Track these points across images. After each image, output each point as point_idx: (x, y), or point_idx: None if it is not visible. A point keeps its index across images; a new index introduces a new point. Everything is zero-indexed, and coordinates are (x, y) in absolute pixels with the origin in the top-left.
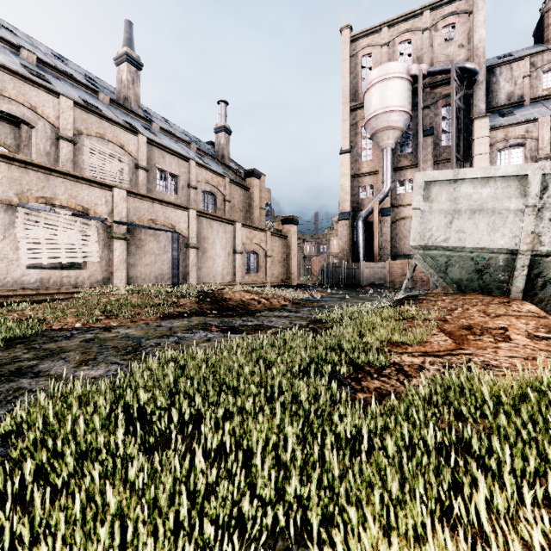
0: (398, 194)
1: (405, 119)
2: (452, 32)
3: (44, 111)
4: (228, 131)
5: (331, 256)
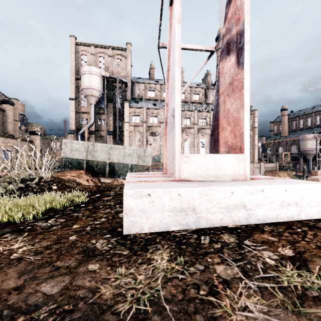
0: (99, 125)
1: (99, 93)
2: (120, 62)
3: None
4: None
5: None
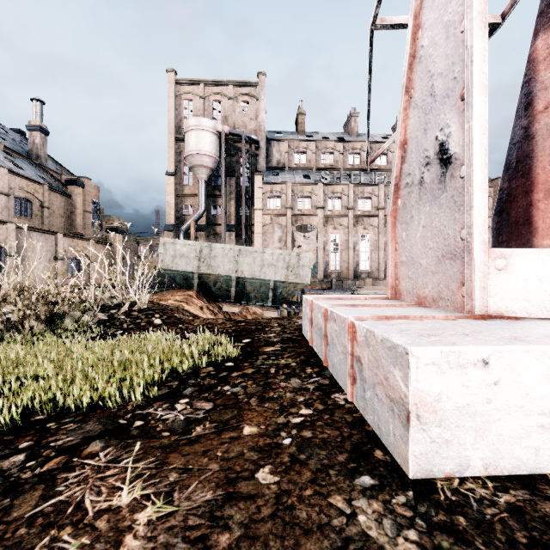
0: (212, 215)
1: (214, 162)
2: (247, 107)
3: None
4: (45, 131)
5: None
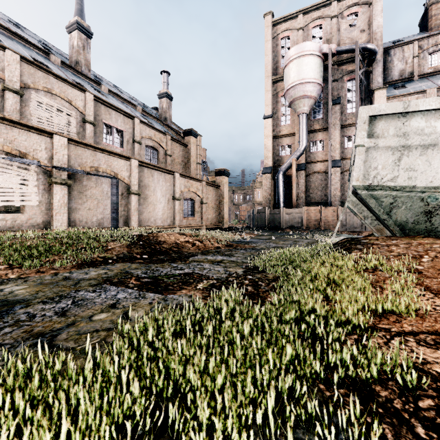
0: (311, 152)
1: (317, 89)
2: (355, 19)
3: None
4: (170, 97)
5: (255, 203)
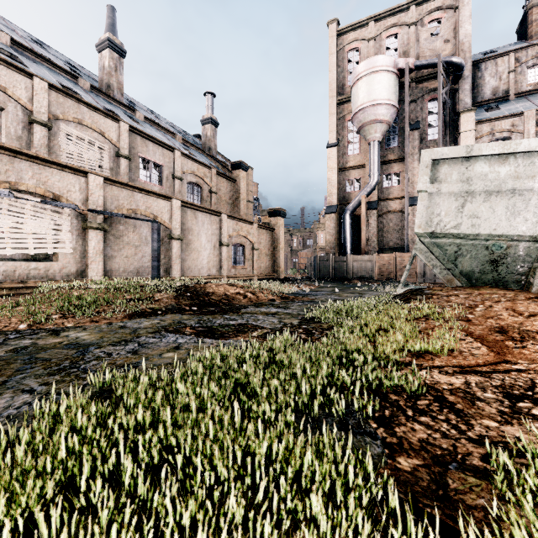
0: (384, 187)
1: (392, 112)
2: (438, 27)
3: (15, 92)
4: (215, 123)
5: (317, 249)
